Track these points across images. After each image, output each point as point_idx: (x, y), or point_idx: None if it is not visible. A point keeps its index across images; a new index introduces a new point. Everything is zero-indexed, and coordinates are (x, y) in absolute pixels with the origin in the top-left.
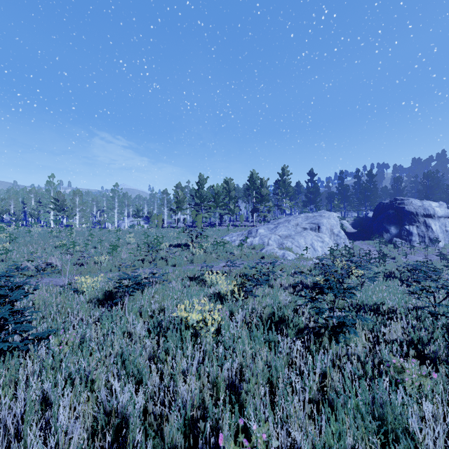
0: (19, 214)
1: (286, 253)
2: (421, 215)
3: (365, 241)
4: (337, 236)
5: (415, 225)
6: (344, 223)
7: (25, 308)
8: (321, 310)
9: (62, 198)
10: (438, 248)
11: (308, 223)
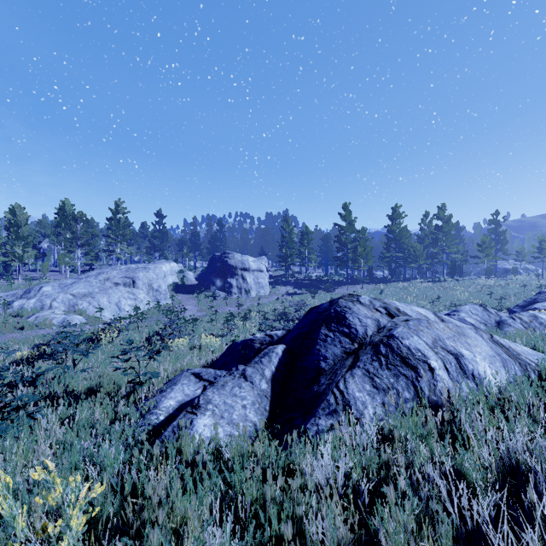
0: None
1: (69, 318)
2: (240, 269)
3: (193, 295)
4: (157, 291)
5: (235, 278)
6: (187, 275)
7: None
8: None
9: None
10: (250, 298)
11: (122, 277)
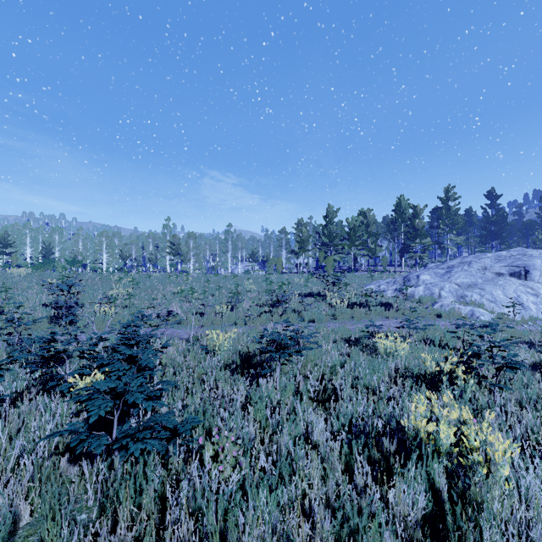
0: (139, 259)
1: (476, 311)
2: None
3: None
4: None
5: None
6: None
7: (154, 371)
8: None
9: (177, 242)
10: None
11: (505, 266)
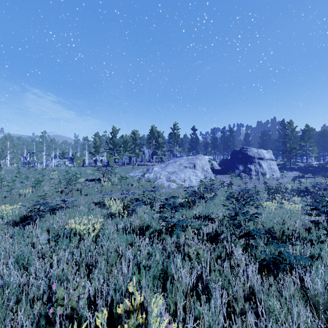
0: None
1: (171, 184)
2: (257, 158)
3: (224, 175)
4: (206, 171)
5: (253, 164)
6: (213, 163)
7: None
8: (162, 218)
9: None
10: (266, 178)
11: (188, 163)
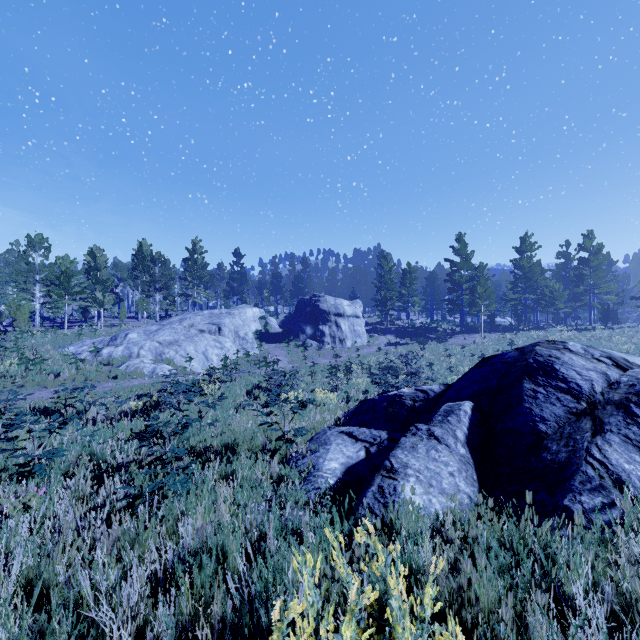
0: None
1: (159, 368)
2: (333, 314)
3: (281, 344)
4: (244, 339)
5: (328, 325)
6: (270, 321)
7: None
8: (5, 451)
9: None
10: (346, 348)
11: (207, 323)
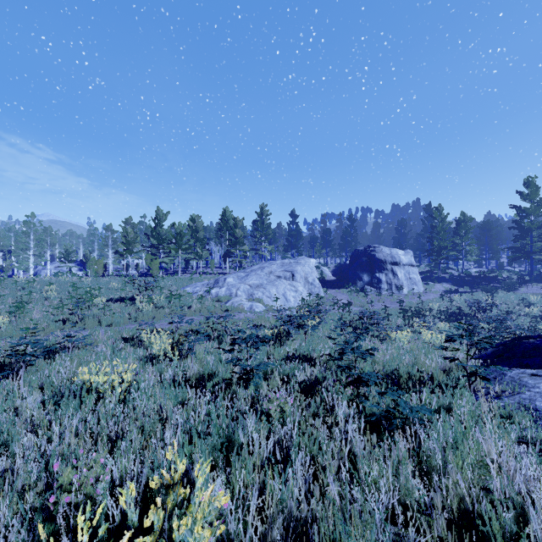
0: None
1: (254, 305)
2: (389, 263)
3: (340, 290)
4: (312, 284)
5: (384, 273)
6: (324, 270)
7: None
8: (233, 360)
9: None
10: (403, 294)
11: (282, 271)
